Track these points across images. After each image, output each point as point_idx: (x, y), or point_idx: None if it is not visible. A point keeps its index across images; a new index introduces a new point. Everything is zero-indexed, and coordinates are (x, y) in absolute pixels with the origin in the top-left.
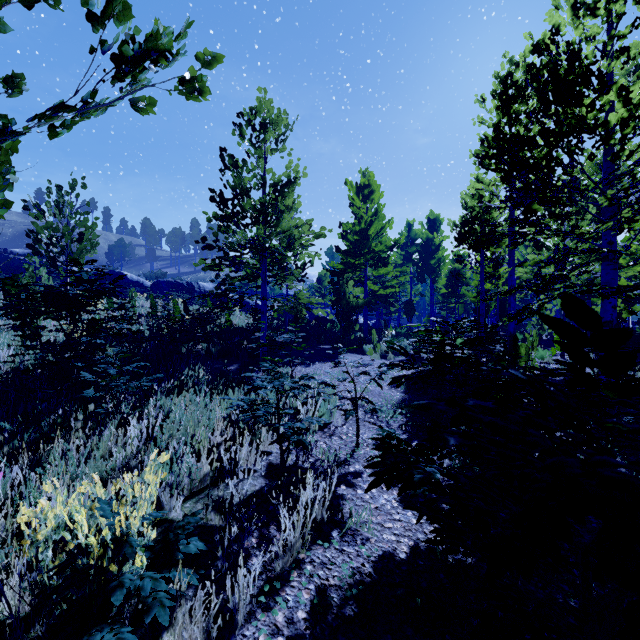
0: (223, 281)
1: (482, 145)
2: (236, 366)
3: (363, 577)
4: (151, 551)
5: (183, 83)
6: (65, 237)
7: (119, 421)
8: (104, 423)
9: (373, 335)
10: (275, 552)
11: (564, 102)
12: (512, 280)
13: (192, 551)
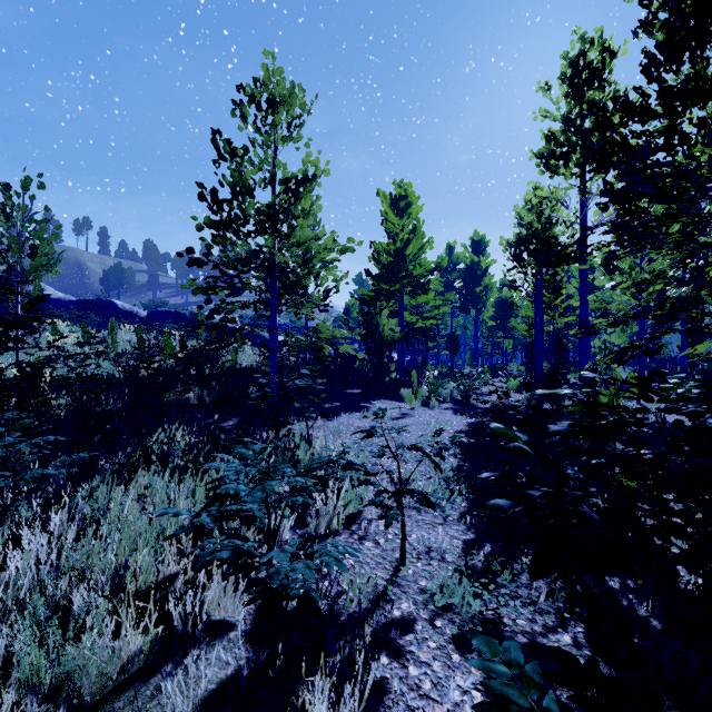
0: (217, 308)
1: (547, 142)
2: (236, 420)
3: None
4: None
5: None
6: (11, 250)
7: (9, 534)
8: None
9: (413, 378)
10: None
11: (704, 43)
12: (584, 309)
13: None
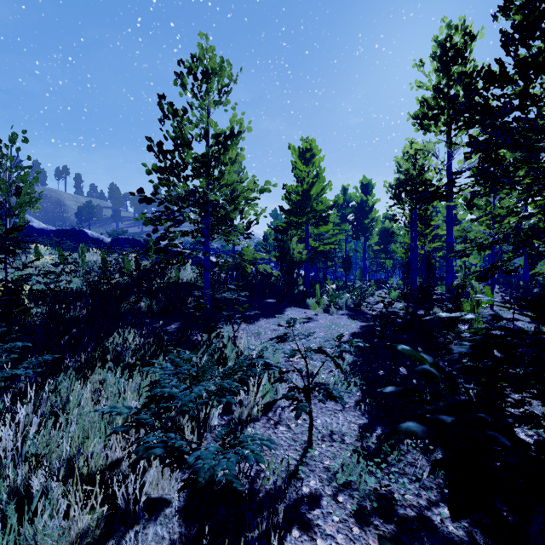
0: (162, 236)
1: (421, 106)
2: (177, 324)
3: None
4: None
5: None
6: (0, 190)
7: None
8: None
9: (317, 290)
10: None
11: None
12: (450, 237)
13: None
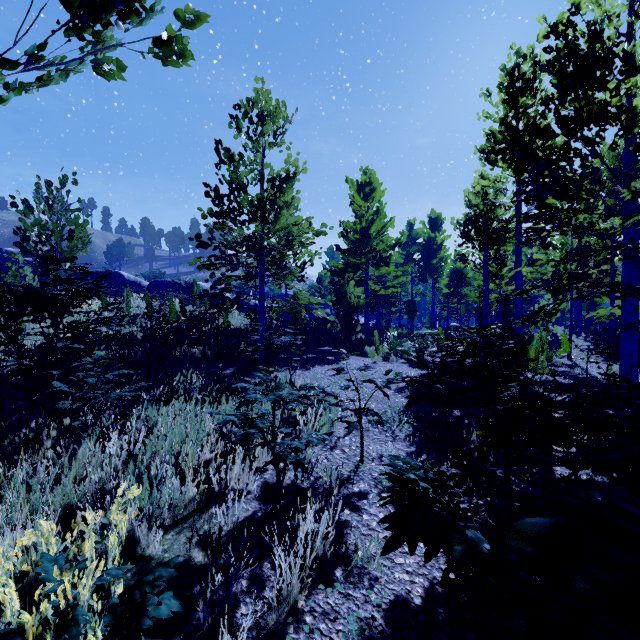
0: (218, 281)
1: (488, 140)
2: (232, 370)
3: (373, 632)
4: (113, 613)
5: (159, 44)
6: (54, 235)
7: (98, 435)
8: (81, 438)
9: (375, 337)
10: (268, 598)
11: (585, 86)
12: (519, 280)
13: (163, 614)
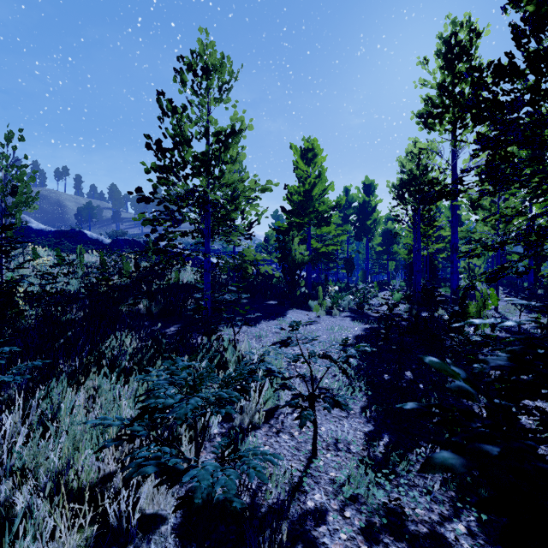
0: (161, 236)
1: (426, 105)
2: (177, 327)
3: None
4: None
5: None
6: None
7: None
8: None
9: (319, 292)
10: None
11: None
12: (455, 238)
13: None
